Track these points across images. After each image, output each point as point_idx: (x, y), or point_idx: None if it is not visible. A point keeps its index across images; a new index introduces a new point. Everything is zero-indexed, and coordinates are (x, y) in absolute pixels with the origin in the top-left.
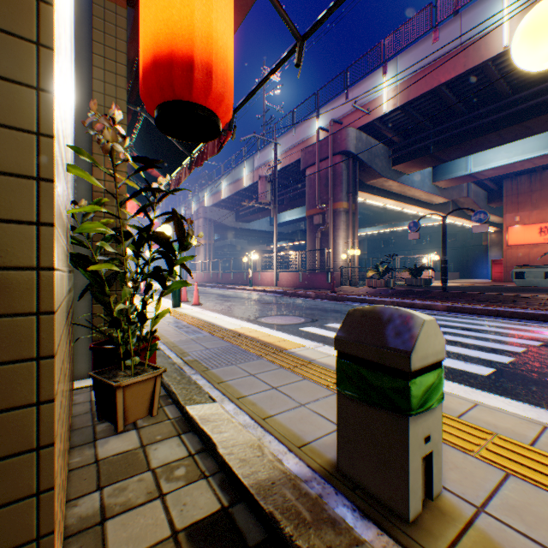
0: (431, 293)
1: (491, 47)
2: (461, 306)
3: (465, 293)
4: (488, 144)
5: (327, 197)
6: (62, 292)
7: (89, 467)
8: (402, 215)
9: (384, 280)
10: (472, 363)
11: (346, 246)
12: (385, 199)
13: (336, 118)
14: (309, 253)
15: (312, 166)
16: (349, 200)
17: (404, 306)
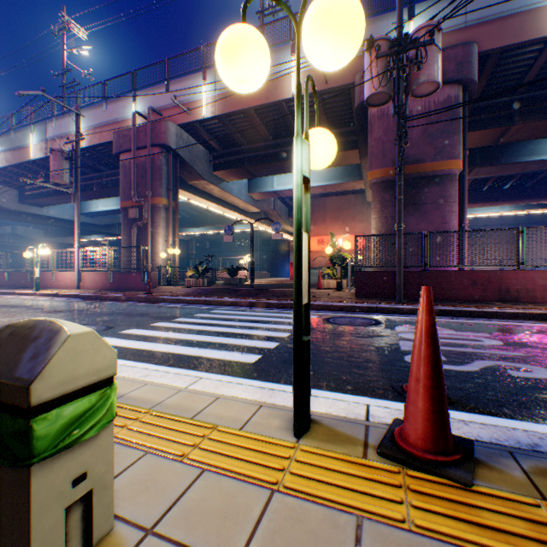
0: (241, 291)
1: (285, 91)
2: (260, 302)
3: (266, 290)
4: (286, 169)
5: (146, 190)
6: None
7: None
8: (227, 219)
9: (203, 279)
10: (247, 353)
11: (167, 244)
12: (209, 202)
13: (156, 107)
14: (123, 250)
15: (129, 152)
16: (171, 197)
17: (217, 304)
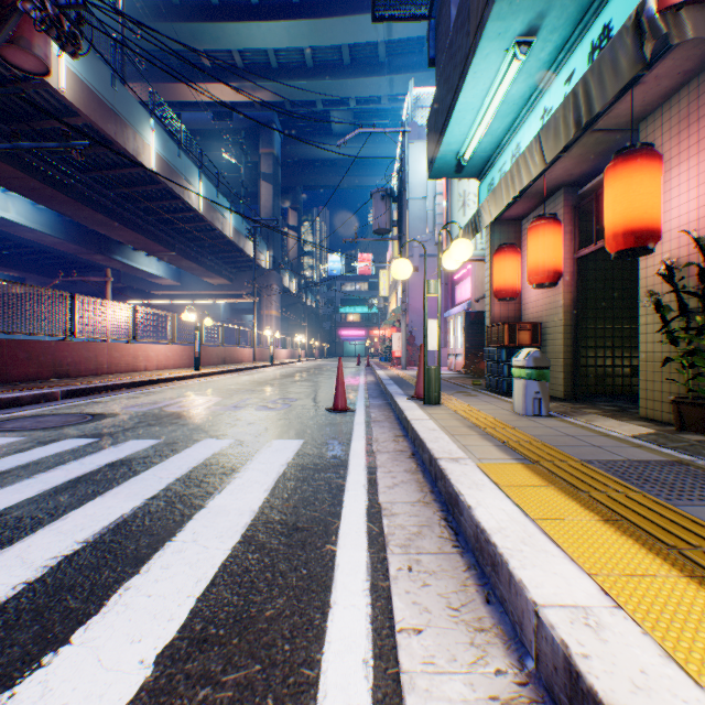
0: None
1: None
2: None
3: None
4: None
5: None
6: (659, 339)
7: (694, 433)
8: None
9: None
10: (266, 445)
11: None
12: None
13: None
14: None
15: None
16: None
17: None
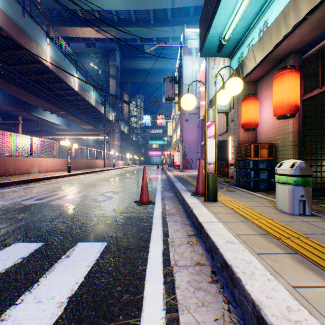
0: None
1: None
2: None
3: None
4: None
5: None
6: None
7: None
8: None
9: None
10: (66, 253)
11: None
12: None
13: None
14: None
15: None
16: None
17: None
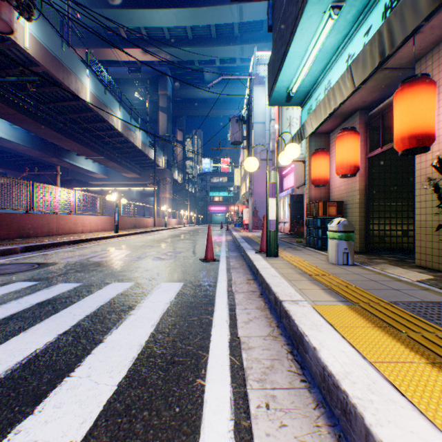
0: None
1: None
2: None
3: None
4: None
5: None
6: (430, 212)
7: None
8: None
9: None
10: (156, 287)
11: None
12: None
13: None
14: None
15: None
16: None
17: None
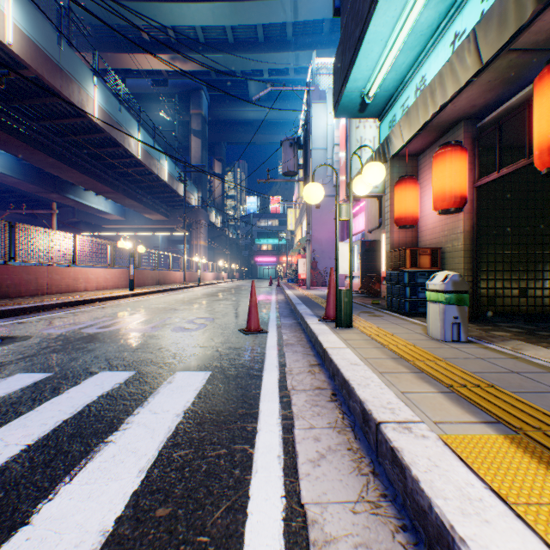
0: None
1: None
2: None
3: None
4: None
5: None
6: None
7: None
8: None
9: None
10: (167, 380)
11: None
12: None
13: None
14: None
15: None
16: None
17: None
